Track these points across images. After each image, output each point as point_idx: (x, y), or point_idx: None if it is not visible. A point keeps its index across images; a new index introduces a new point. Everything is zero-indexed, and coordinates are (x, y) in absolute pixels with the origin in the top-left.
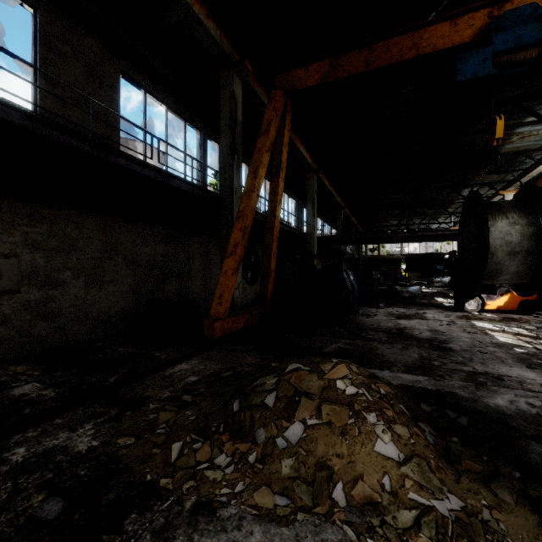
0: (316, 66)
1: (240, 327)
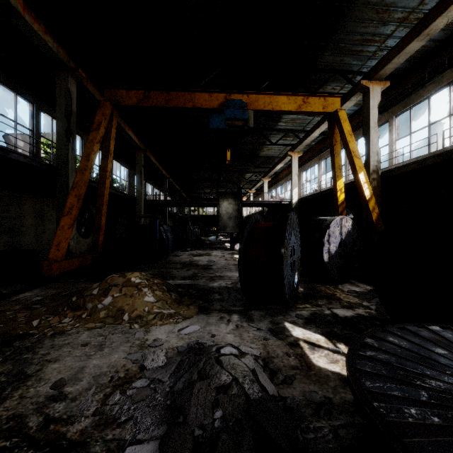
0: (134, 92)
1: (75, 267)
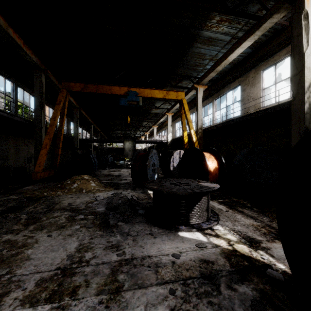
0: (79, 84)
1: (47, 176)
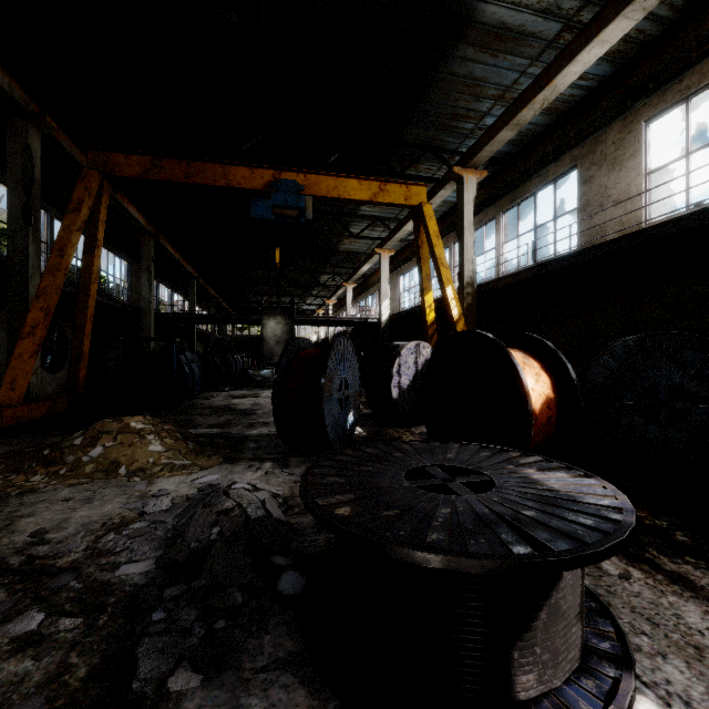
0: (137, 158)
1: (41, 416)
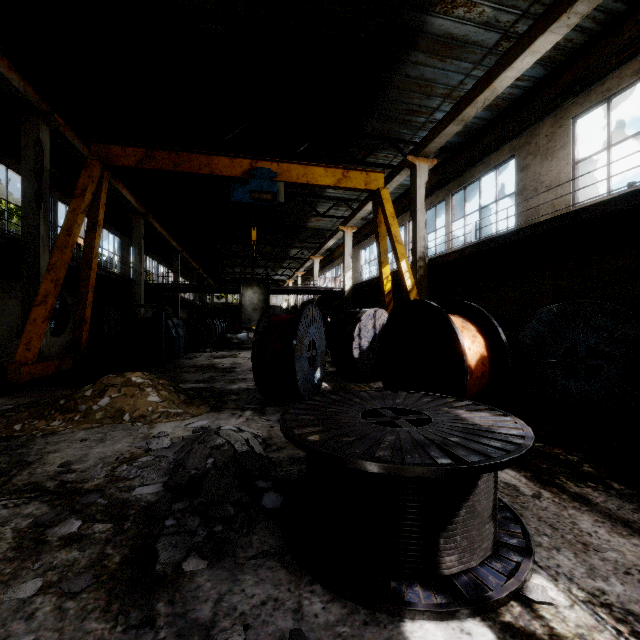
0: (133, 150)
1: (51, 372)
